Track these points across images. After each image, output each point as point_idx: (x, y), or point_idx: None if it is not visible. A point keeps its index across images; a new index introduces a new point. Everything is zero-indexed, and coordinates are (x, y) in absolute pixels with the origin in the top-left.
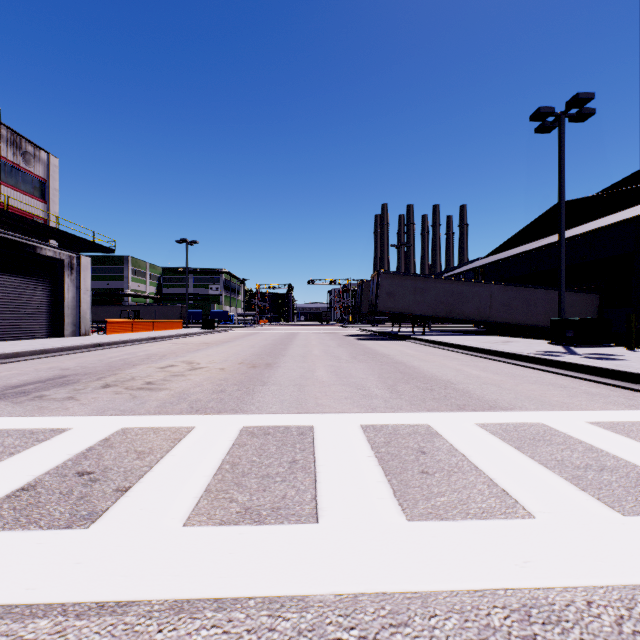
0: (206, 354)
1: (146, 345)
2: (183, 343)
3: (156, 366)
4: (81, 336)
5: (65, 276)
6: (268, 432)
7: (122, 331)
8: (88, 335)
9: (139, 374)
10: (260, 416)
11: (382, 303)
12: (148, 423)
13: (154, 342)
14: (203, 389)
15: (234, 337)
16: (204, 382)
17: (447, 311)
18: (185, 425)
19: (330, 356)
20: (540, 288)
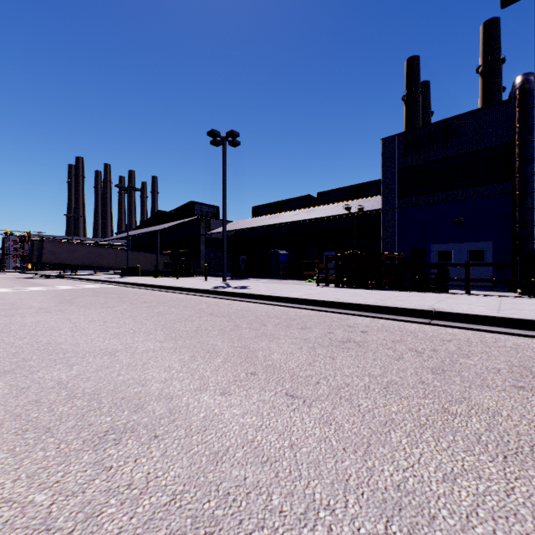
0: None
1: None
2: None
3: None
4: None
5: None
6: None
7: None
8: None
9: None
10: None
11: (46, 257)
12: None
13: None
14: None
15: None
16: None
17: (91, 262)
18: None
19: (1, 283)
20: (143, 252)
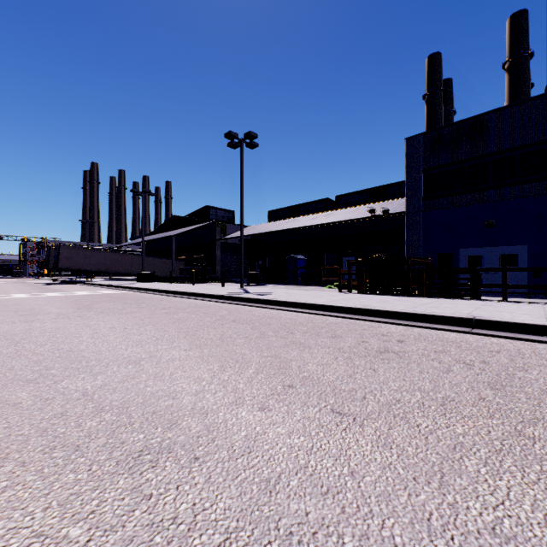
0: None
1: None
2: None
3: None
4: None
5: None
6: None
7: None
8: None
9: None
10: None
11: (62, 263)
12: None
13: None
14: None
15: None
16: None
17: (107, 268)
18: None
19: (19, 289)
20: (158, 258)
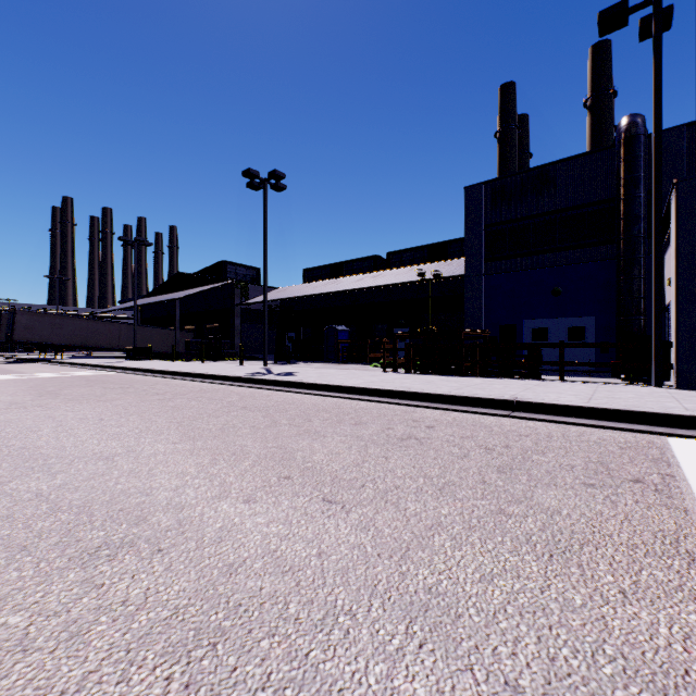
0: None
1: None
2: None
3: None
4: None
5: None
6: None
7: None
8: None
9: None
10: None
11: (19, 334)
12: None
13: None
14: None
15: None
16: None
17: (84, 341)
18: None
19: None
20: (156, 328)
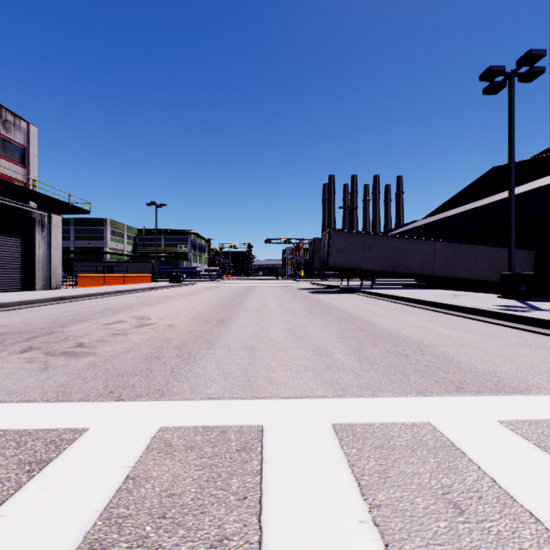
0: (162, 308)
1: (109, 298)
2: (146, 296)
3: (103, 322)
4: (52, 289)
5: (36, 233)
6: (193, 443)
7: (93, 285)
8: (59, 288)
9: (77, 332)
10: (190, 404)
11: (333, 259)
12: (25, 420)
13: (119, 295)
14: (136, 354)
15: (196, 290)
16: (143, 344)
17: (393, 266)
18: (75, 425)
19: (285, 310)
20: (480, 245)
